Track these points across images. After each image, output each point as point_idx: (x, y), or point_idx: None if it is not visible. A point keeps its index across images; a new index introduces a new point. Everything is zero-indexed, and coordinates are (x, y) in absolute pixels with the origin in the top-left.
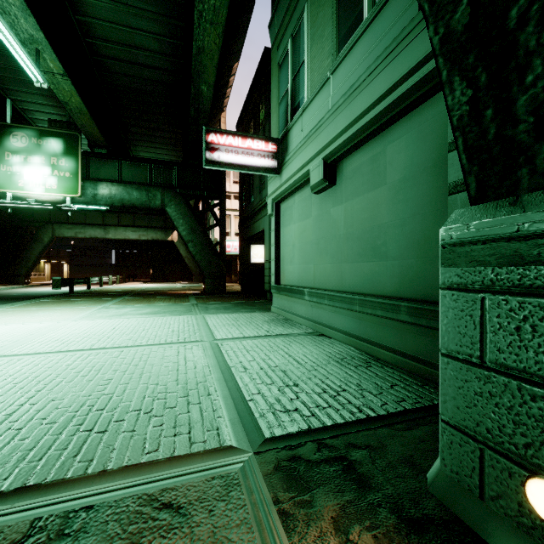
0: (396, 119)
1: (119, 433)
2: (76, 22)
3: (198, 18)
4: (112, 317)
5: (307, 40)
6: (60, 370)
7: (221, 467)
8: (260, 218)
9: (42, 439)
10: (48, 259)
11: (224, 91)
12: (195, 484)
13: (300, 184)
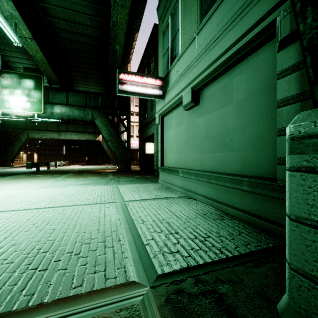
0: (239, 61)
1: (56, 270)
2: (39, 7)
3: (113, 3)
4: (61, 186)
5: (181, 15)
6: (22, 222)
7: (127, 300)
8: (151, 126)
9: (1, 276)
10: (25, 151)
11: (130, 50)
12: (108, 316)
13: (176, 104)
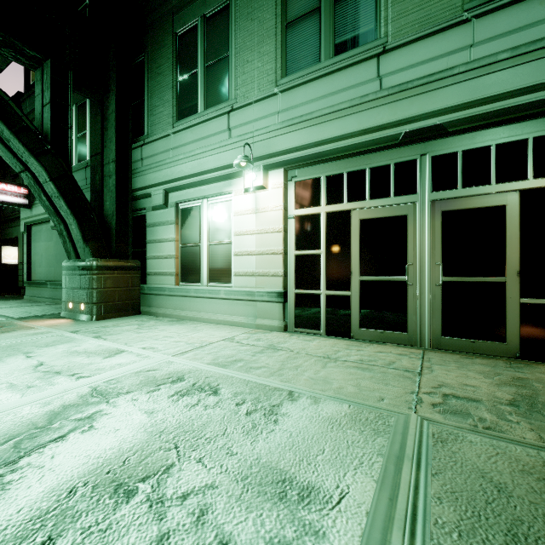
0: None
1: None
2: None
3: None
4: None
5: None
6: None
7: None
8: (14, 226)
9: None
10: None
11: None
12: None
13: (45, 221)
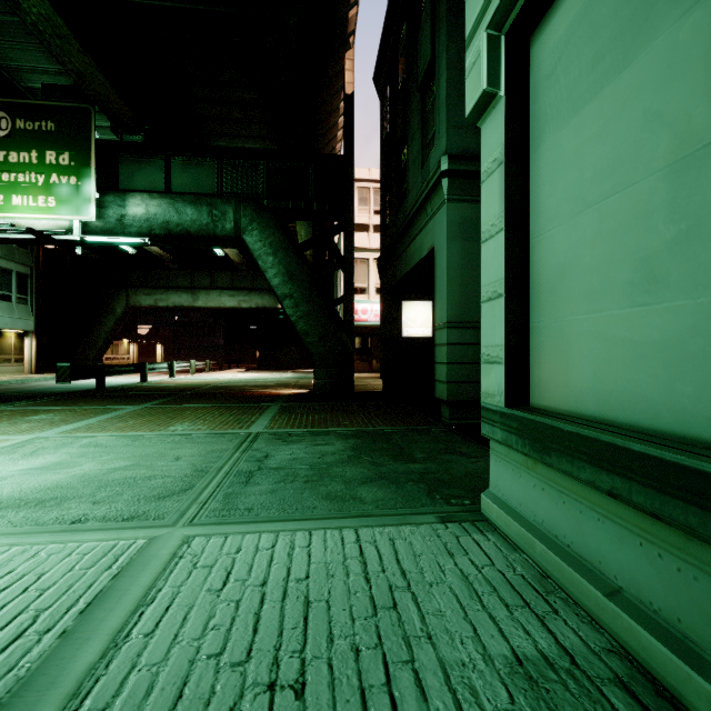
0: None
1: None
2: None
3: None
4: None
5: None
6: None
7: None
8: (423, 224)
9: None
10: (134, 338)
11: None
12: None
13: None
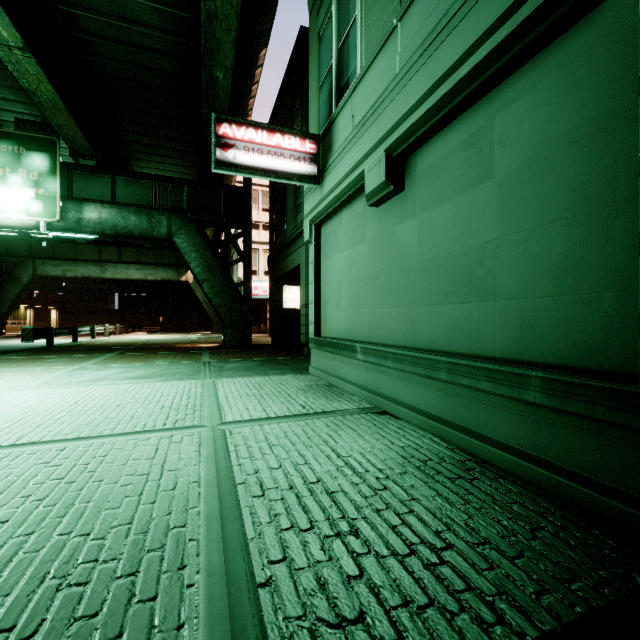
0: (515, 66)
1: None
2: None
3: None
4: (83, 383)
5: None
6: None
7: None
8: (295, 249)
9: None
10: (31, 304)
11: (249, 88)
12: None
13: (350, 194)
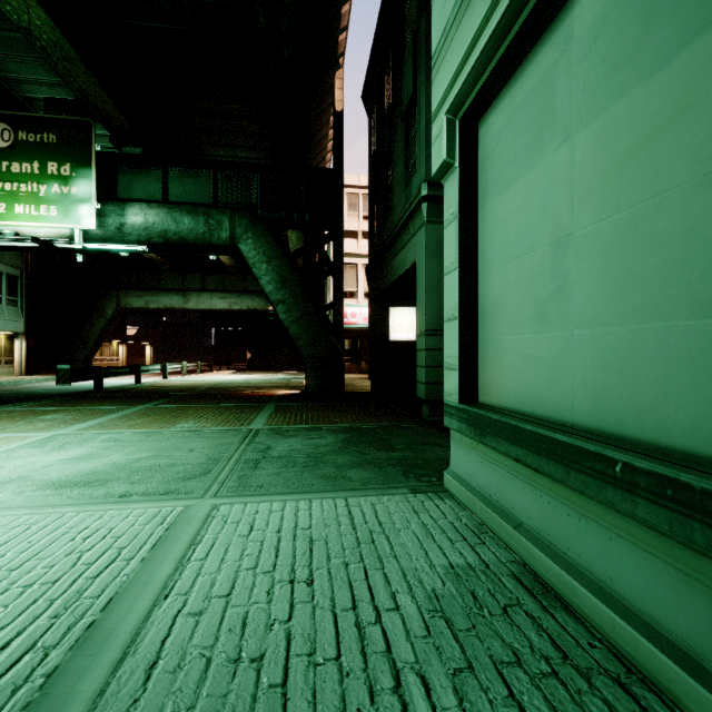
0: None
1: None
2: None
3: None
4: None
5: None
6: None
7: None
8: (406, 240)
9: None
10: (123, 340)
11: (337, 9)
12: None
13: None
